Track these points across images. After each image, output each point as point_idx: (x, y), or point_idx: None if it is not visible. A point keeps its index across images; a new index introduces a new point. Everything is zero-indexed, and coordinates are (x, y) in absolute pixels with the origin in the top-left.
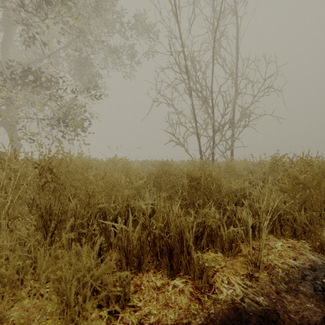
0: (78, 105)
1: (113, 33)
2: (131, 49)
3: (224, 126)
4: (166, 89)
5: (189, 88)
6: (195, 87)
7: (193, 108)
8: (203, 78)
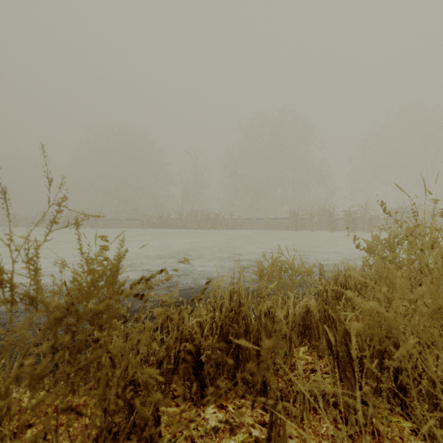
0: None
1: None
2: None
3: None
4: None
5: None
6: None
7: None
8: None
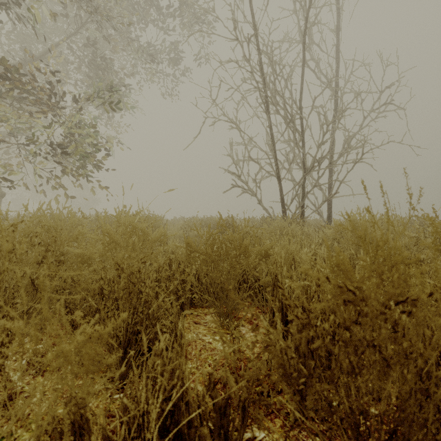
0: (83, 126)
1: (146, 24)
2: (174, 49)
3: (322, 162)
4: (227, 98)
5: (265, 97)
6: (274, 99)
7: (271, 132)
8: (287, 86)
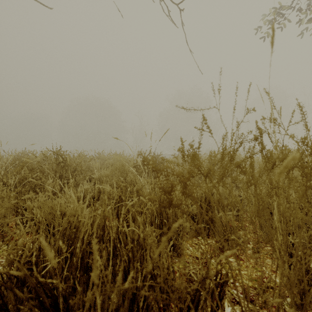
0: None
1: None
2: None
3: None
4: None
5: None
6: None
7: None
8: None
